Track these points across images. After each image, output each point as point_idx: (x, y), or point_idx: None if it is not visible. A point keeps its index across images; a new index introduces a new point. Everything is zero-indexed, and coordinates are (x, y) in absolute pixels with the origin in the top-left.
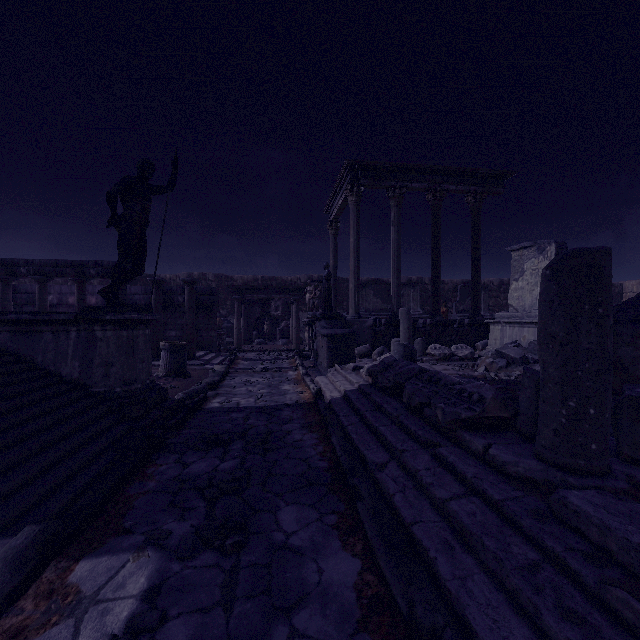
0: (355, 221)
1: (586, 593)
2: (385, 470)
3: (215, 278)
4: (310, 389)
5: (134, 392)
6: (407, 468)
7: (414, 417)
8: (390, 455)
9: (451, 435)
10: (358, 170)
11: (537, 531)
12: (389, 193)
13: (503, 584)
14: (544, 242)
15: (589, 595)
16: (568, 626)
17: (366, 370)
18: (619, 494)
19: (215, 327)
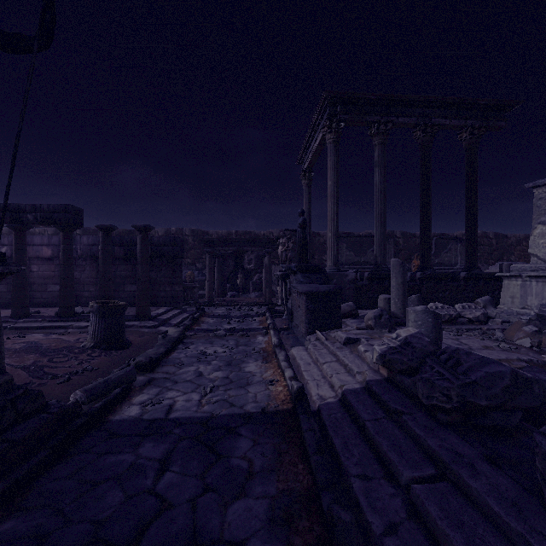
0: (334, 161)
1: None
2: None
3: (191, 233)
4: (285, 378)
5: None
6: None
7: None
8: None
9: None
10: (337, 104)
11: None
12: (372, 131)
13: None
14: None
15: None
16: None
17: (378, 356)
18: None
19: (179, 281)
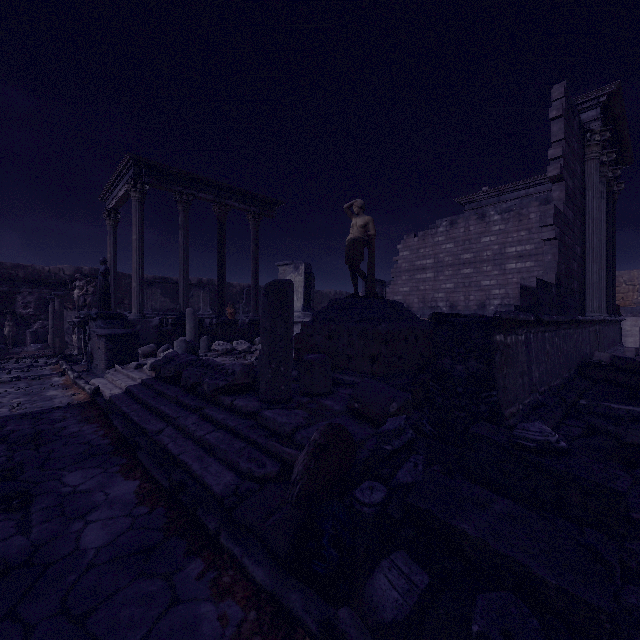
0: (139, 218)
1: (262, 450)
2: (162, 433)
3: None
4: (86, 390)
5: None
6: (180, 427)
7: (189, 395)
8: (168, 423)
9: (214, 400)
10: (142, 167)
11: (248, 433)
12: (177, 197)
13: (227, 462)
14: (298, 262)
15: (263, 450)
16: (250, 463)
17: (149, 365)
18: (291, 409)
19: None
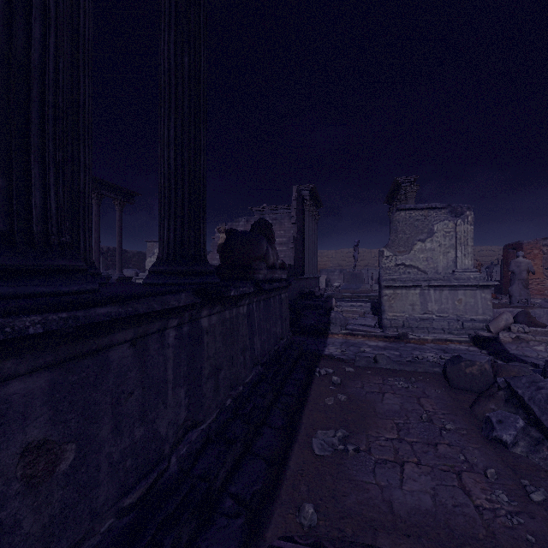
0: None
1: None
2: None
3: None
4: None
5: None
6: None
7: None
8: None
9: None
10: None
11: None
12: None
13: None
14: None
15: None
16: None
17: None
18: None
19: None
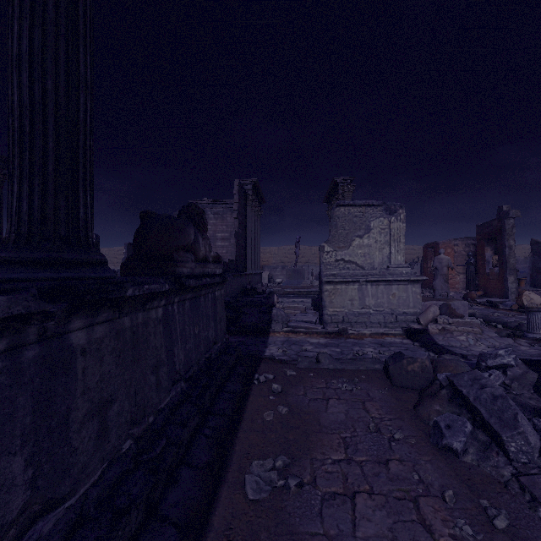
0: None
1: None
2: None
3: None
4: None
5: None
6: None
7: None
8: None
9: None
10: None
11: None
12: None
13: None
14: None
15: None
16: None
17: None
18: None
19: None
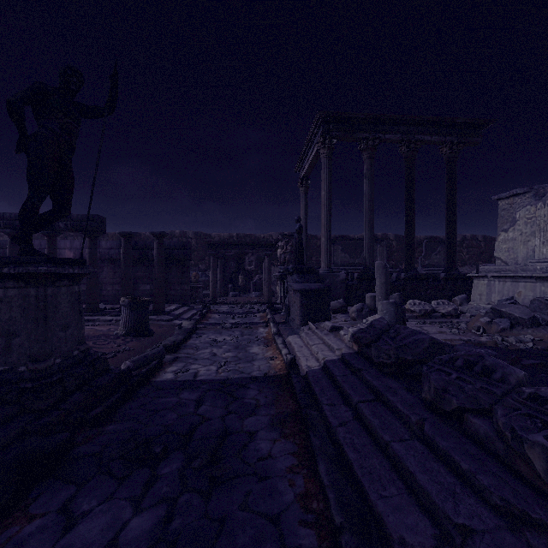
0: (327, 174)
1: None
2: None
3: (194, 236)
4: (282, 355)
5: (44, 372)
6: None
7: (450, 430)
8: (433, 526)
9: None
10: (330, 122)
11: None
12: (361, 146)
13: None
14: (544, 186)
15: None
16: None
17: (351, 335)
18: None
19: (188, 281)
